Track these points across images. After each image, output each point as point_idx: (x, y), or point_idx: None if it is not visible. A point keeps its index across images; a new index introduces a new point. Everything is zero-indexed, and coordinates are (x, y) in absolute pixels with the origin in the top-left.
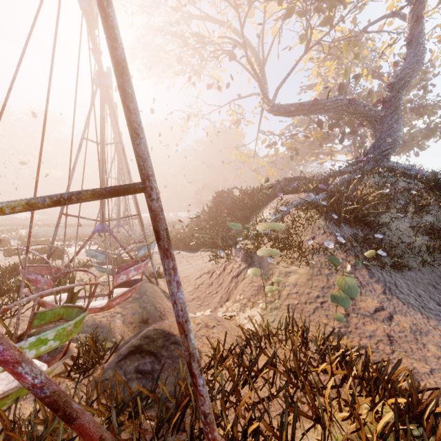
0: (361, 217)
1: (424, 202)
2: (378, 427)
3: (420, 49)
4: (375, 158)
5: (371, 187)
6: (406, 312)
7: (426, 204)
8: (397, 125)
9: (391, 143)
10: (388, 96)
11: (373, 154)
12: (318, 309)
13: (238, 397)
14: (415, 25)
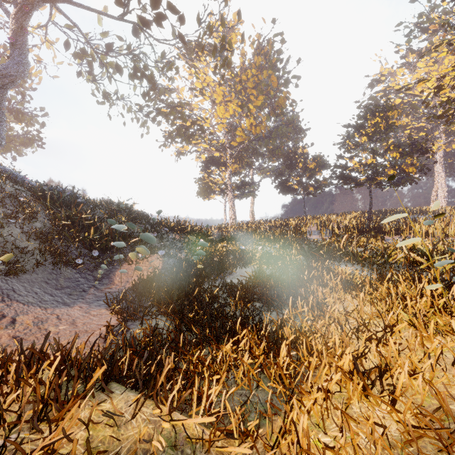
0: None
1: (33, 210)
2: (50, 374)
3: (25, 59)
4: None
5: None
6: (28, 310)
7: (35, 211)
8: (1, 123)
9: None
10: None
11: None
12: None
13: None
14: (19, 32)
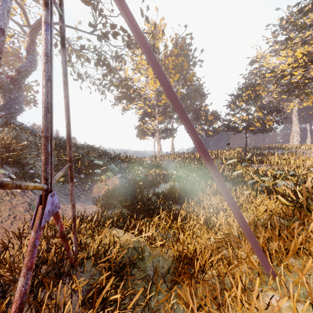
0: (17, 160)
1: None
2: (94, 221)
3: (35, 60)
4: (6, 115)
5: (12, 138)
6: None
7: None
8: (22, 98)
9: (18, 109)
10: (16, 77)
11: (5, 112)
12: (13, 221)
13: (49, 248)
14: (32, 43)
